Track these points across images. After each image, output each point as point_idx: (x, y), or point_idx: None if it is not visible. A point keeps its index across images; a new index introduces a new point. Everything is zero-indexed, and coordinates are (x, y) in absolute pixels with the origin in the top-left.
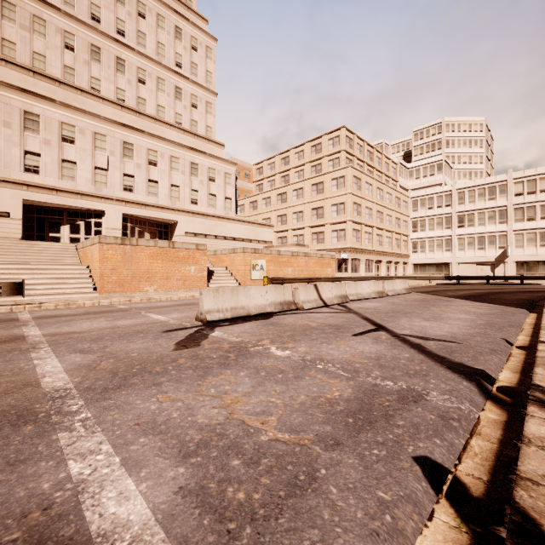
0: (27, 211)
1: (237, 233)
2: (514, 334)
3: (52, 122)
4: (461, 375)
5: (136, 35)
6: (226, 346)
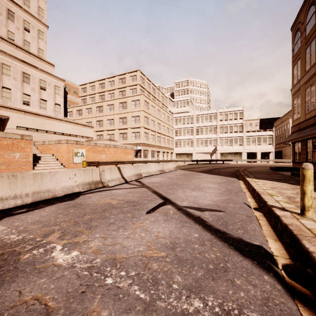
0: None
1: (65, 130)
2: (245, 197)
3: None
4: (253, 262)
5: None
6: None
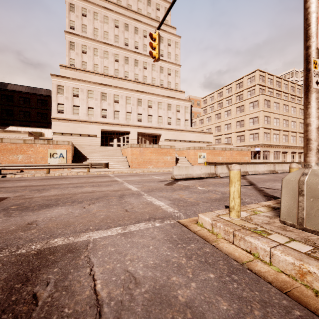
0: (102, 134)
1: (191, 138)
2: None
3: (111, 95)
4: (265, 197)
5: (143, 46)
6: (182, 186)
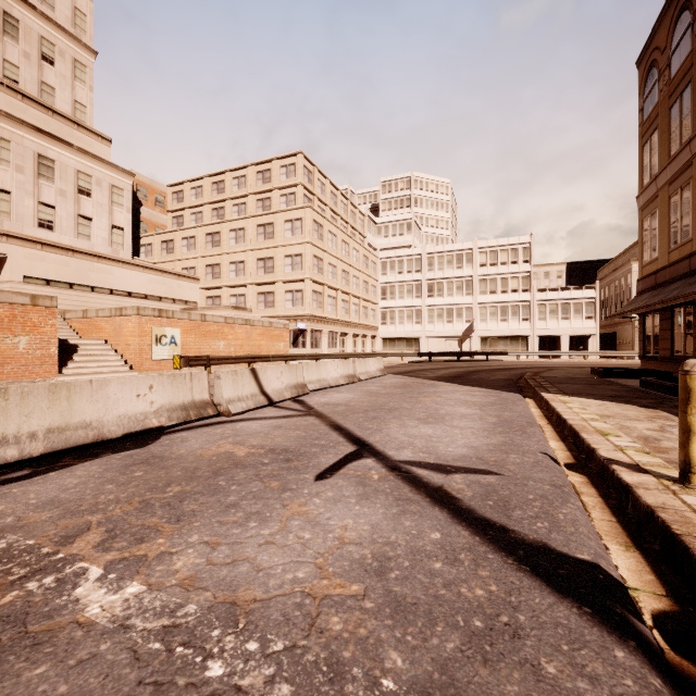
0: None
1: (134, 286)
2: (543, 438)
3: None
4: (582, 608)
5: None
6: None
